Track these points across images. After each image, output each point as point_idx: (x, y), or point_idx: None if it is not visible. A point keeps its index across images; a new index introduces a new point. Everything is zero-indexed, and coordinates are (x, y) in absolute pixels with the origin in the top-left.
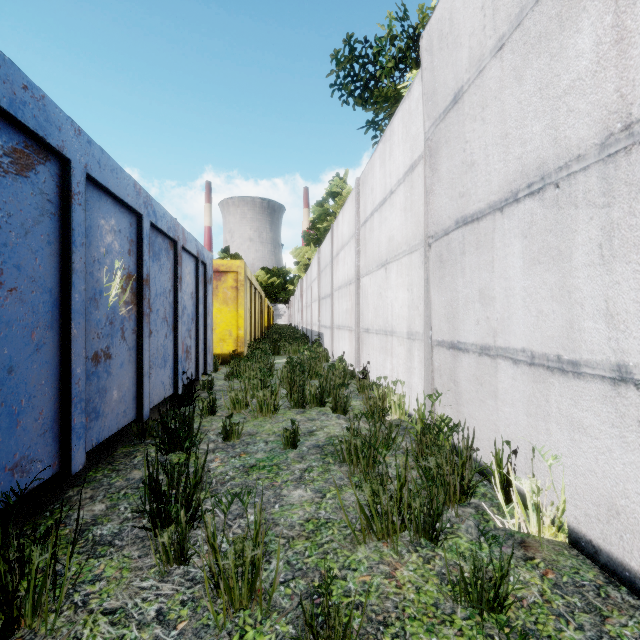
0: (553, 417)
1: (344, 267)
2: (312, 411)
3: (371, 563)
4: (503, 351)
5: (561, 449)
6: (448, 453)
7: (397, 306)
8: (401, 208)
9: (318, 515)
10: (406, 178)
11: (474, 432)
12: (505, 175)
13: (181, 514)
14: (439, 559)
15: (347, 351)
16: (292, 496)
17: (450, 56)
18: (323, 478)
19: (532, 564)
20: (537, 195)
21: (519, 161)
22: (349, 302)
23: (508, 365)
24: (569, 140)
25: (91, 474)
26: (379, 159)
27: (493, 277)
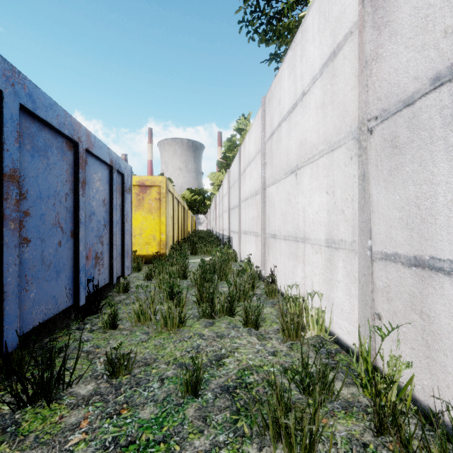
0: None
1: (250, 180)
2: (221, 322)
3: None
4: None
5: None
6: None
7: (311, 211)
8: (317, 105)
9: None
10: (324, 70)
11: None
12: None
13: None
14: None
15: (253, 253)
16: None
17: None
18: None
19: None
20: None
21: None
22: (255, 210)
23: None
24: None
25: None
26: (288, 68)
27: None
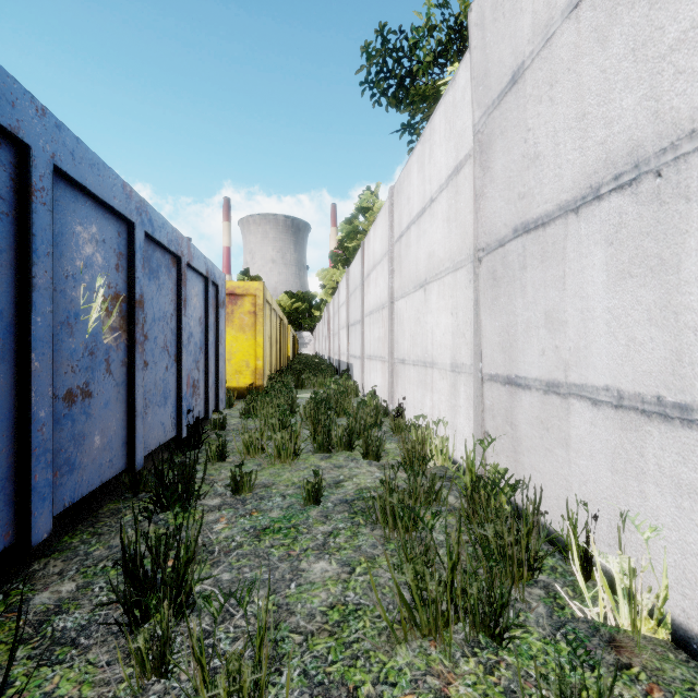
0: (650, 476)
1: (376, 289)
2: (339, 456)
3: (415, 674)
4: (578, 389)
5: (662, 518)
6: (512, 520)
7: (438, 333)
8: (443, 218)
9: (345, 599)
10: (450, 182)
11: (541, 491)
12: (582, 166)
13: (164, 606)
14: (505, 667)
15: (379, 384)
16: (313, 571)
17: (507, 27)
18: (352, 545)
19: (630, 675)
20: (628, 188)
21: (602, 147)
22: (382, 329)
23: (585, 407)
24: (677, 112)
25: (66, 539)
26: (417, 163)
27: (564, 296)
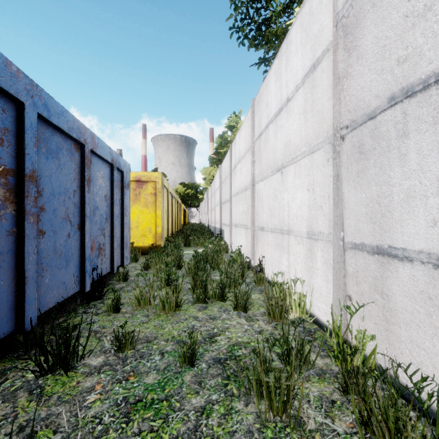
0: None
1: (241, 177)
2: (214, 306)
3: None
4: None
5: None
6: None
7: (295, 206)
8: (300, 111)
9: None
10: (306, 80)
11: None
12: None
13: None
14: None
15: (243, 245)
16: None
17: None
18: (225, 431)
19: None
20: None
21: None
22: (245, 205)
23: None
24: None
25: None
26: (274, 75)
27: None
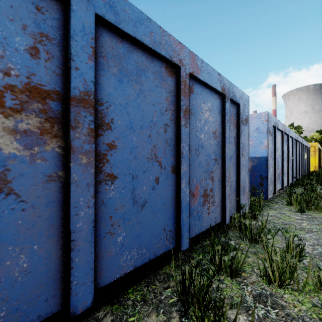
0: None
1: None
2: None
3: None
4: None
5: None
6: None
7: None
8: None
9: None
10: None
11: None
12: None
13: None
14: None
15: None
16: None
17: None
18: None
19: None
20: None
21: None
22: None
23: None
24: None
25: None
26: None
27: None
